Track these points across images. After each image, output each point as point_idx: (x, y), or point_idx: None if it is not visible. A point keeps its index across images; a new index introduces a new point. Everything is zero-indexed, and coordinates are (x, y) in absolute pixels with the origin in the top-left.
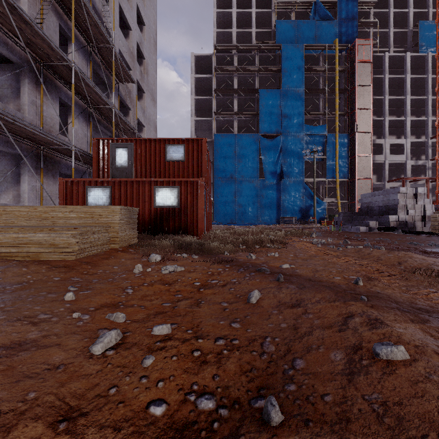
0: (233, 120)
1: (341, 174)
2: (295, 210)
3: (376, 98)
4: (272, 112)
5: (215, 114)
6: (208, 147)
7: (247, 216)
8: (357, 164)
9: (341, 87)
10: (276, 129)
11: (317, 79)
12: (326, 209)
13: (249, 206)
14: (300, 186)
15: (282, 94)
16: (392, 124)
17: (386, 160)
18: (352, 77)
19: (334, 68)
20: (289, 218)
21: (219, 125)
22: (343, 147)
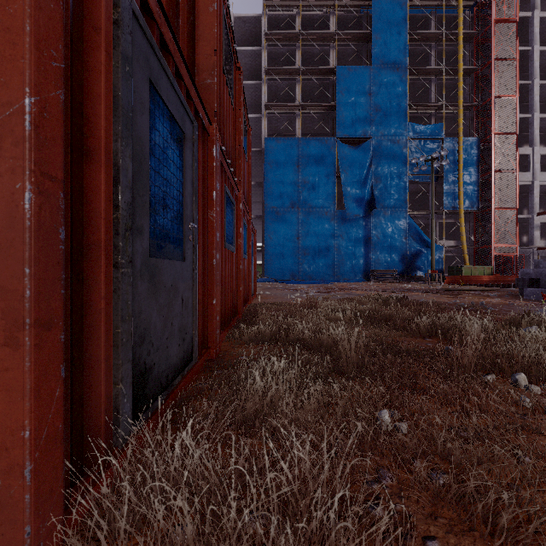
0: (294, 118)
1: (467, 202)
2: (394, 258)
3: (518, 83)
4: (357, 102)
5: (266, 108)
6: (255, 162)
7: (318, 268)
8: (494, 186)
9: (465, 66)
10: (362, 130)
11: (426, 54)
12: (442, 257)
13: (320, 252)
14: (402, 221)
15: (372, 74)
16: (540, 126)
17: (535, 181)
18: (484, 48)
19: (454, 35)
20: (384, 272)
21: (272, 128)
22: (469, 158)
